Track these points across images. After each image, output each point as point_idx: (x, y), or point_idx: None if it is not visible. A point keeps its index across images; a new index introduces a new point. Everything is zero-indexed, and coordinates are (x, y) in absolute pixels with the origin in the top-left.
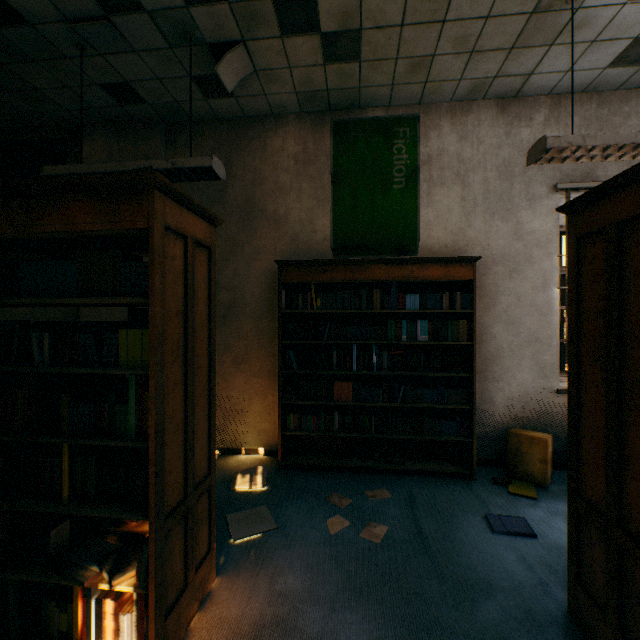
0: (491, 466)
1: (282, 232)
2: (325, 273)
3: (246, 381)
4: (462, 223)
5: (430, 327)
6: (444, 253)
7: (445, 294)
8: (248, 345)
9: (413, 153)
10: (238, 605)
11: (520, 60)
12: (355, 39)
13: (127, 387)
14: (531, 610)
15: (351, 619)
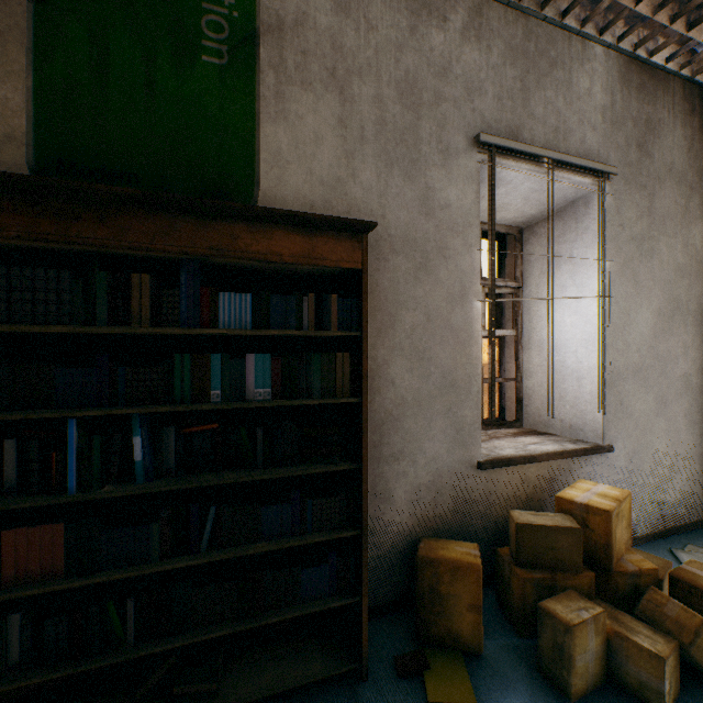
0: (389, 614)
1: None
2: None
3: None
4: (341, 168)
5: (277, 368)
6: None
7: (308, 296)
8: None
9: None
10: None
11: None
12: None
13: None
14: None
15: None
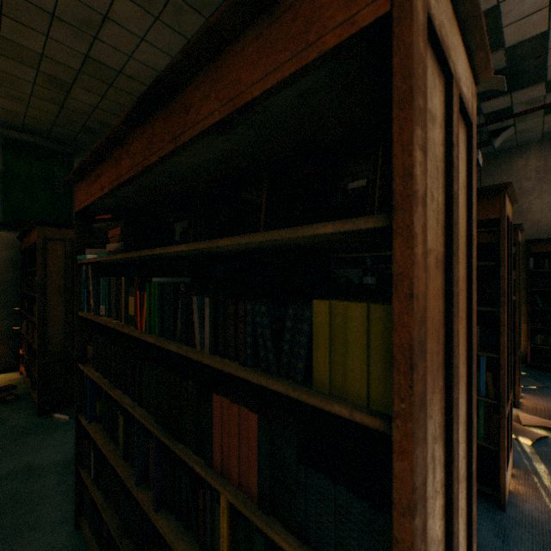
0: None
1: (524, 219)
2: None
3: None
4: None
5: None
6: None
7: None
8: None
9: None
10: (541, 402)
11: None
12: None
13: None
14: None
15: None
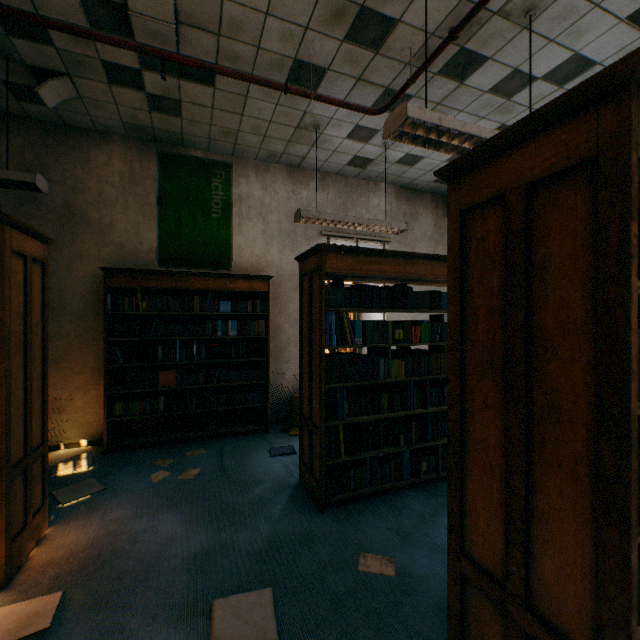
0: (283, 423)
1: (108, 240)
2: (151, 281)
3: (66, 379)
4: (264, 250)
5: (239, 325)
6: (251, 270)
7: (250, 301)
8: (69, 344)
9: (228, 192)
10: (74, 535)
11: (296, 149)
12: (177, 104)
13: None
14: (281, 484)
15: (167, 517)
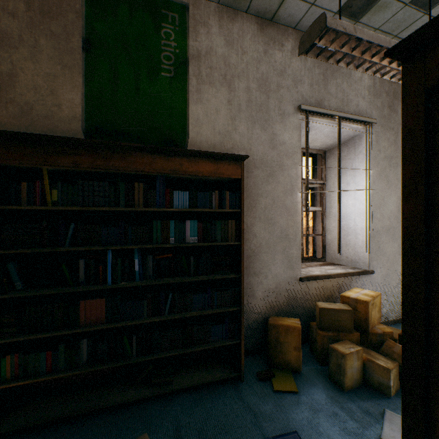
0: (253, 355)
1: (5, 97)
2: (65, 156)
3: None
4: (229, 125)
5: (200, 227)
6: None
7: (215, 192)
8: None
9: (183, 43)
10: None
11: None
12: None
13: None
14: None
15: None
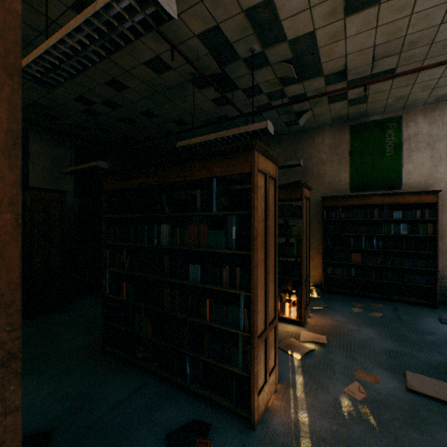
0: None
1: (322, 182)
2: (346, 201)
3: None
4: (431, 170)
5: (408, 227)
6: (418, 187)
7: (418, 210)
8: None
9: (398, 136)
10: (321, 319)
11: None
12: (364, 98)
13: (290, 243)
14: None
15: (366, 329)
